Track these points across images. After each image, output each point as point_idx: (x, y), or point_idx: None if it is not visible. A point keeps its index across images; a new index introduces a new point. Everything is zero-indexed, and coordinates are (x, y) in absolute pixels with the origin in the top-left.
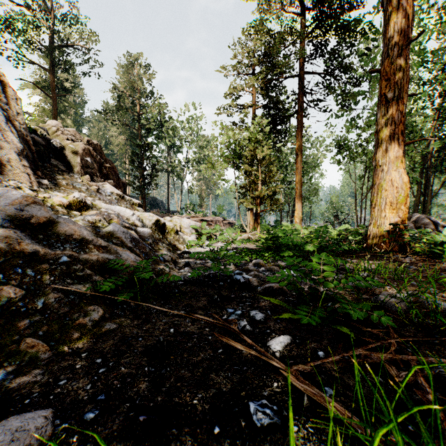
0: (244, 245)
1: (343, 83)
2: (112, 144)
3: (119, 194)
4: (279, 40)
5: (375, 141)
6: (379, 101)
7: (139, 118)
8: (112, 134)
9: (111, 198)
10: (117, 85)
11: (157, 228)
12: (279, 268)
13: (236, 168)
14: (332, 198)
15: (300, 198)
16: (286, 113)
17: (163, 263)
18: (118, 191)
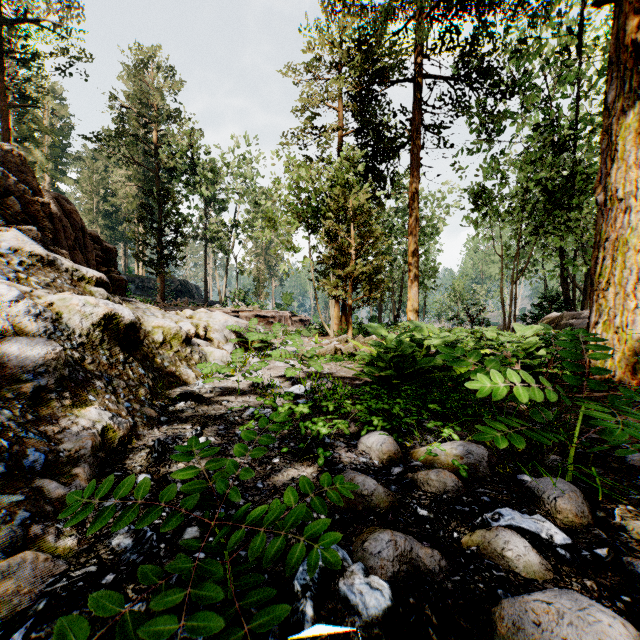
0: (327, 366)
1: (485, 94)
2: (115, 195)
3: (39, 253)
4: (384, 9)
5: (604, 151)
6: (613, 65)
7: (157, 153)
8: (116, 179)
9: (3, 262)
10: (124, 102)
11: (111, 335)
12: (458, 479)
13: (312, 231)
14: (454, 283)
15: (415, 280)
16: (393, 143)
17: (18, 489)
18: (36, 249)
